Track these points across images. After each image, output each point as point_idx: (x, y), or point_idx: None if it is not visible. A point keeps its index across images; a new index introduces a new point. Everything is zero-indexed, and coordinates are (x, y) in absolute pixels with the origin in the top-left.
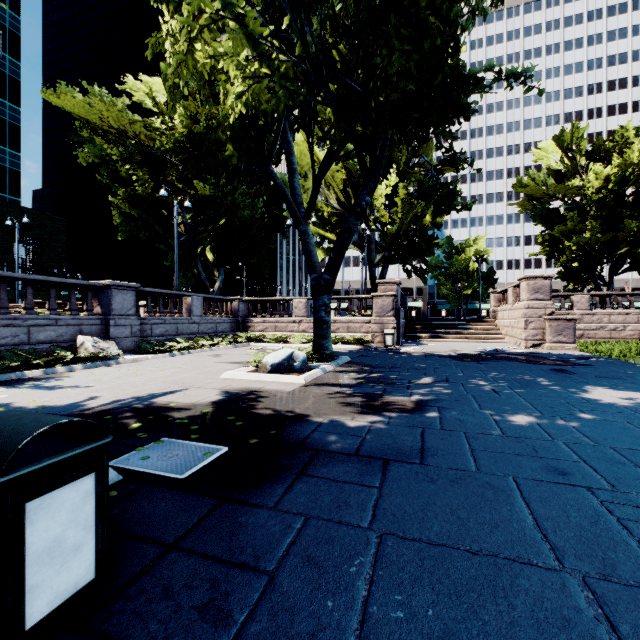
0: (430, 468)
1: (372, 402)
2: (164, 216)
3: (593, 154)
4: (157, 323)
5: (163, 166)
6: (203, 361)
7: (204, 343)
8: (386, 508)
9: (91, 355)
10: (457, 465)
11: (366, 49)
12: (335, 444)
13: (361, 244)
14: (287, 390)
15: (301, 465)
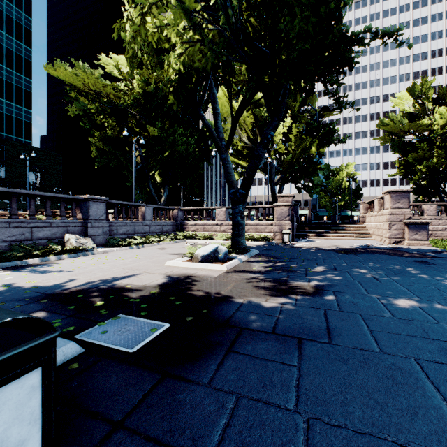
0: (339, 348)
1: (280, 286)
2: (126, 151)
3: (438, 100)
4: (121, 225)
5: (126, 116)
6: (152, 252)
7: (153, 239)
8: (307, 389)
9: (74, 248)
10: (361, 345)
11: (273, 18)
12: (255, 323)
13: (265, 169)
14: (214, 275)
15: (229, 342)
